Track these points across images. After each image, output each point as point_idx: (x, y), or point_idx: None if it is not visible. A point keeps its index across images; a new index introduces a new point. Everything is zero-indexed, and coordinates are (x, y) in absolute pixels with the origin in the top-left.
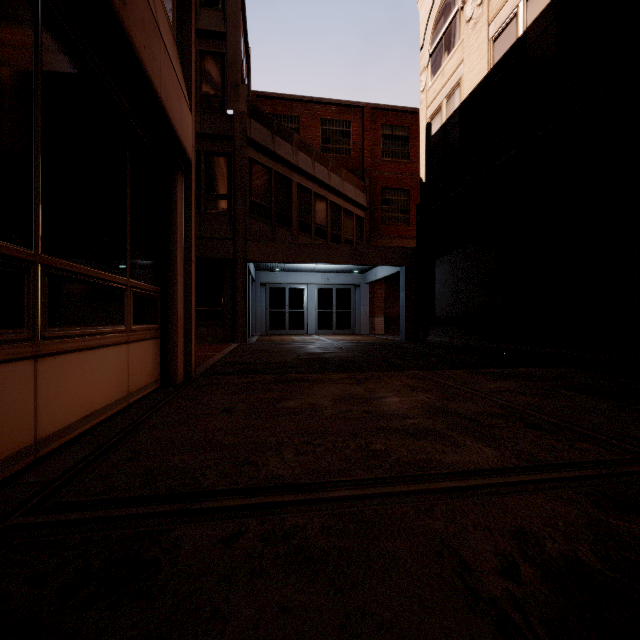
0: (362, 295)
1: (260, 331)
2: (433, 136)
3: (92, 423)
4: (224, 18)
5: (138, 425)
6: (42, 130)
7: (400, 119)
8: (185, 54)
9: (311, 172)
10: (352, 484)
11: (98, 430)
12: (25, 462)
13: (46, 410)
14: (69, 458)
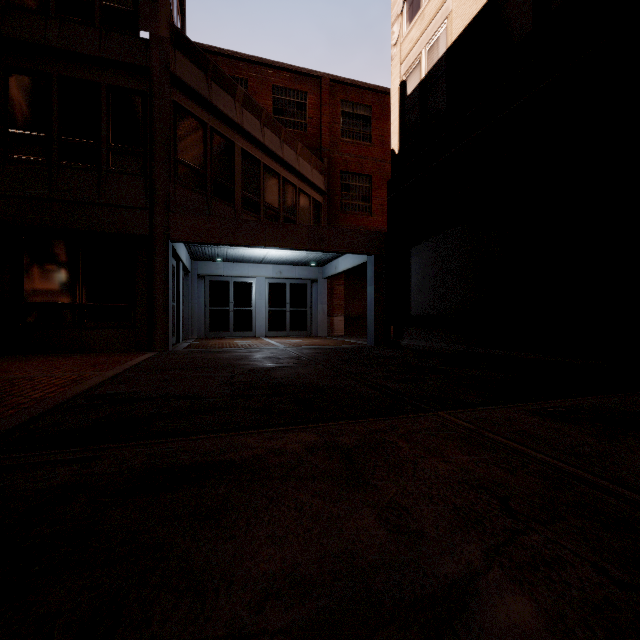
0: (320, 291)
1: (197, 333)
2: (409, 96)
3: None
4: None
5: None
6: None
7: (361, 96)
8: None
9: (259, 138)
10: None
11: None
12: None
13: None
14: None
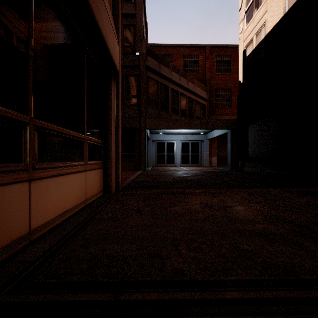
0: (205, 146)
1: (152, 164)
2: (247, 56)
3: (65, 217)
4: (135, 6)
5: (89, 219)
6: (34, 44)
7: (226, 51)
8: (116, 16)
9: (178, 82)
10: (239, 285)
11: (67, 222)
12: (23, 244)
13: (36, 212)
14: (48, 242)
